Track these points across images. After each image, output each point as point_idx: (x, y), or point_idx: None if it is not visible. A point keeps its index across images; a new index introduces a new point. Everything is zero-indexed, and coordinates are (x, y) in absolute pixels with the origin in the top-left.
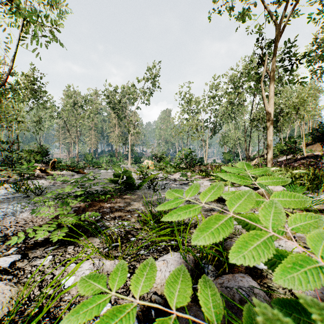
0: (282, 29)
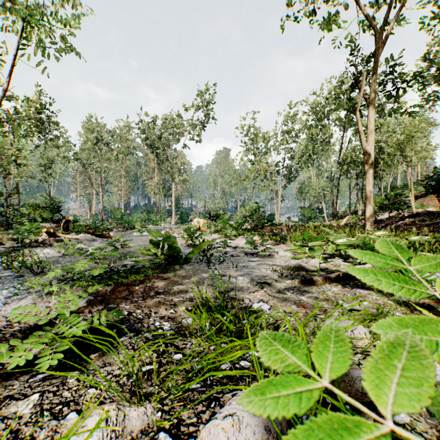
0: (387, 37)
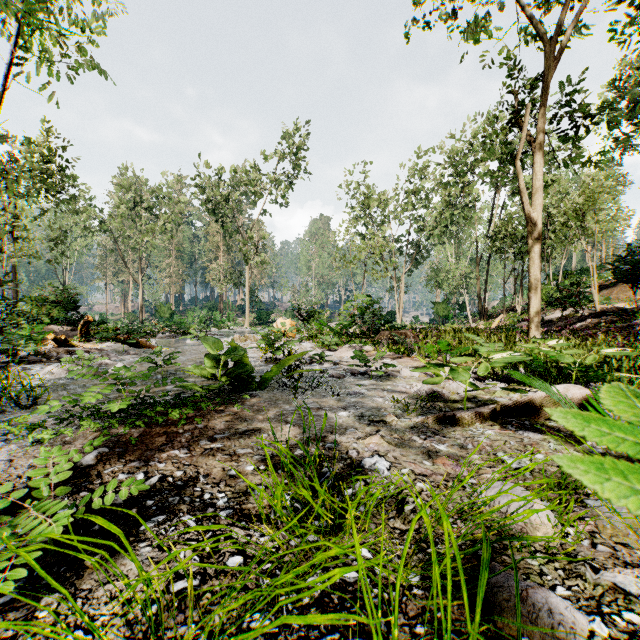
0: (562, 51)
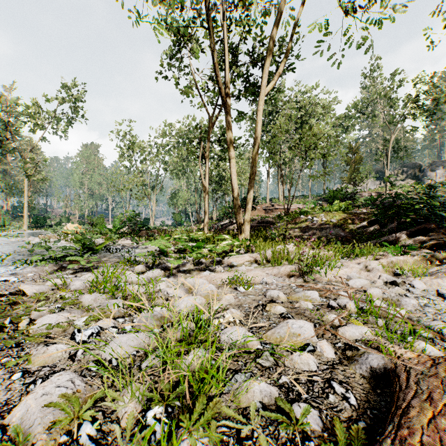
0: (214, 123)
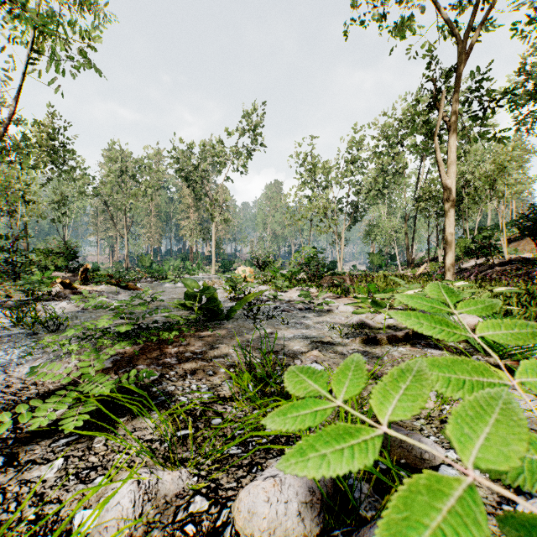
0: (471, 47)
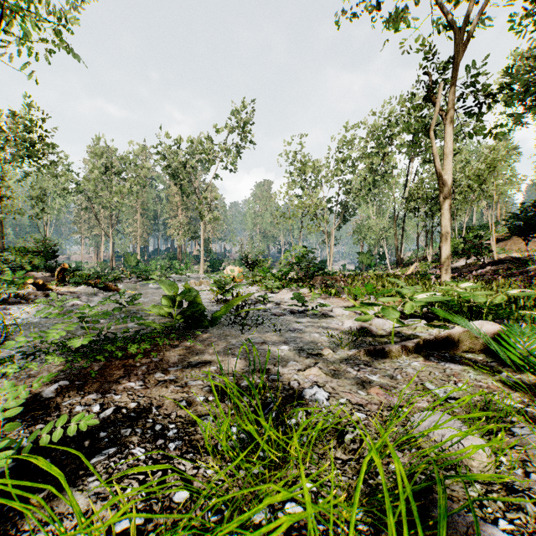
0: (468, 39)
